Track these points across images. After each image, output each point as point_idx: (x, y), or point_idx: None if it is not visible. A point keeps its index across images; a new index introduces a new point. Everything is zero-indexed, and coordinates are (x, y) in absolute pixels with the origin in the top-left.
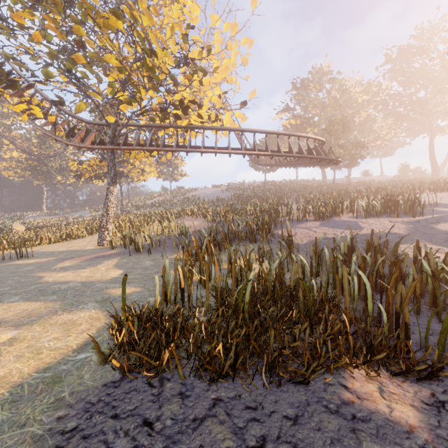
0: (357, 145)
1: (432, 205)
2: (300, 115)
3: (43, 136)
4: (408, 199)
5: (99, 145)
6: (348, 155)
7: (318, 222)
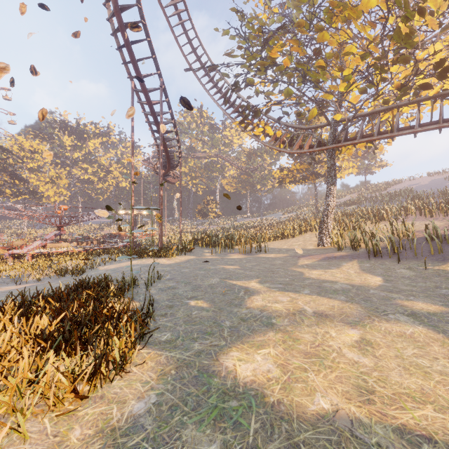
0: None
1: None
2: None
3: (249, 154)
4: None
5: (317, 147)
6: None
7: None
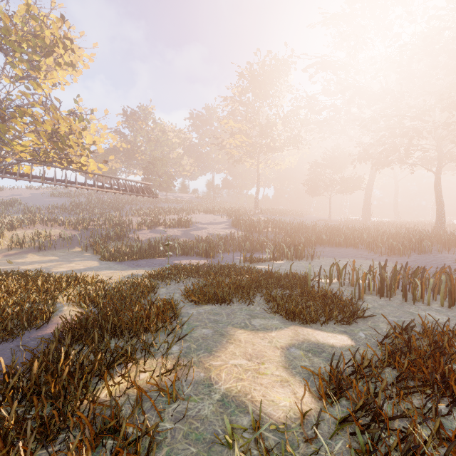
0: (171, 177)
1: (196, 222)
2: (131, 142)
3: None
4: (185, 221)
5: None
6: (165, 184)
7: (148, 230)
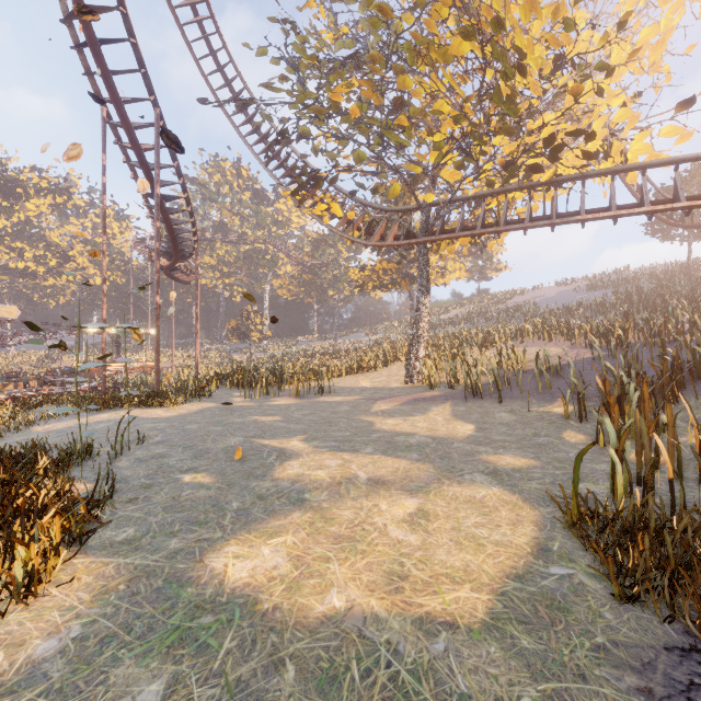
0: None
1: None
2: None
3: (316, 241)
4: None
5: (405, 239)
6: None
7: None
